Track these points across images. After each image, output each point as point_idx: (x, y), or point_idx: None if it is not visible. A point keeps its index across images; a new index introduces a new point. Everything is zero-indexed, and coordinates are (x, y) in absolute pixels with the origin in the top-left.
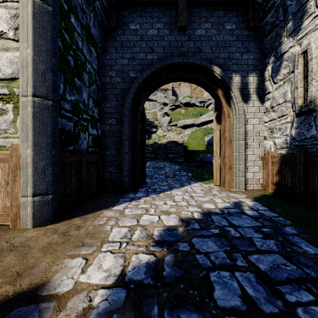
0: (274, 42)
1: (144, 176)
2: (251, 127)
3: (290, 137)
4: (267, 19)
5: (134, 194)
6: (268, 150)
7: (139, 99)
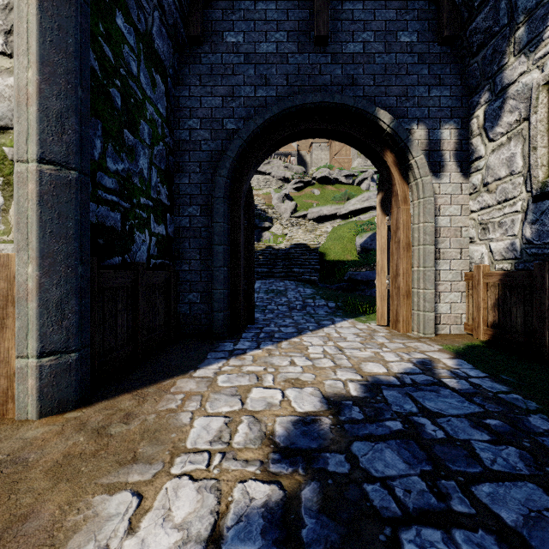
0: (489, 66)
1: (251, 309)
2: (446, 220)
3: (521, 240)
4: (476, 24)
5: (234, 343)
6: (478, 262)
7: (243, 169)
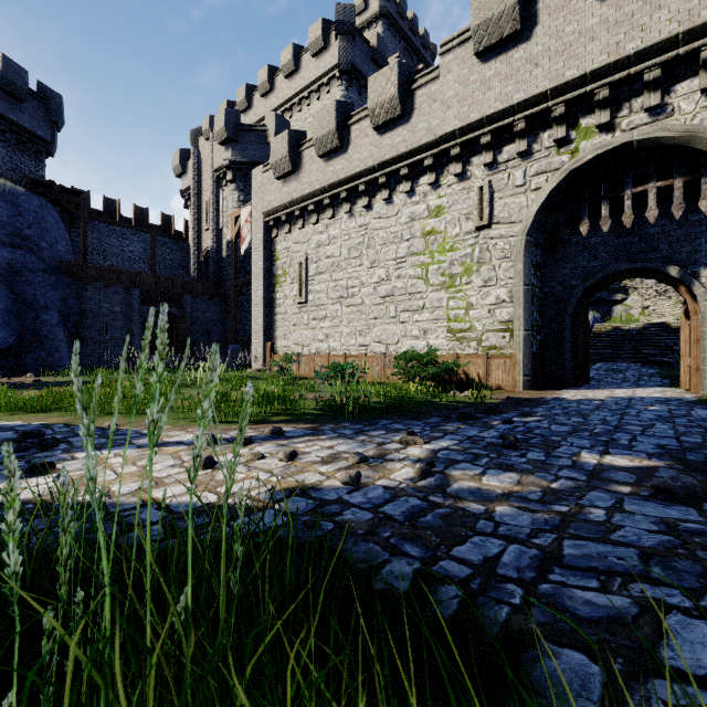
0: None
1: (586, 376)
2: None
3: None
4: None
5: (576, 388)
6: None
7: (581, 304)
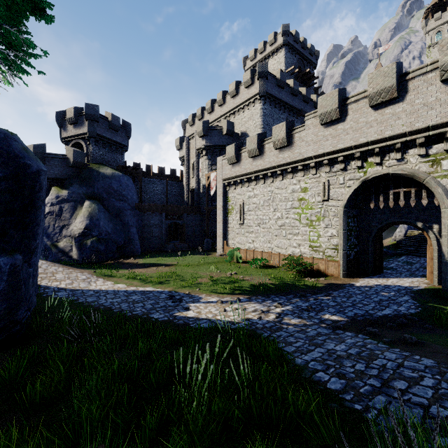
0: None
1: (381, 269)
2: None
3: None
4: None
5: (372, 276)
6: None
7: (377, 235)
